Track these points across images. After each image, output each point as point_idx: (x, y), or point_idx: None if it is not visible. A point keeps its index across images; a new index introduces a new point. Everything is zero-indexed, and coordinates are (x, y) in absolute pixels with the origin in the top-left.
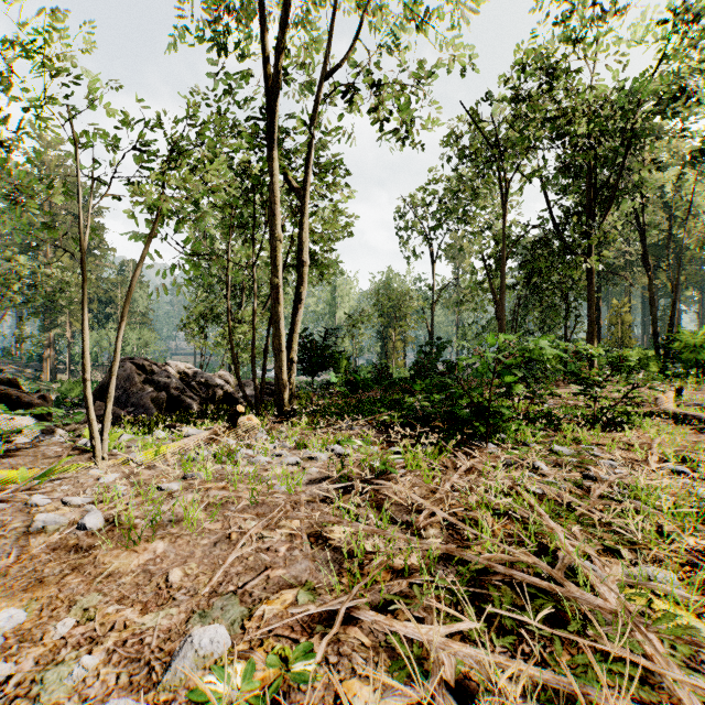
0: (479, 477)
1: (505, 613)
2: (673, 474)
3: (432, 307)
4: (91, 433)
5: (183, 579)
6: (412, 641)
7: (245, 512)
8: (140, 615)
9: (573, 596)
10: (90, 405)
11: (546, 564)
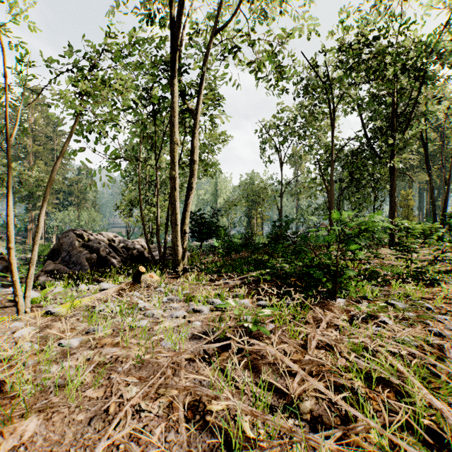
0: (340, 335)
1: None
2: None
3: (281, 196)
4: (15, 292)
5: None
6: None
7: (129, 374)
8: None
9: None
10: (14, 269)
11: None
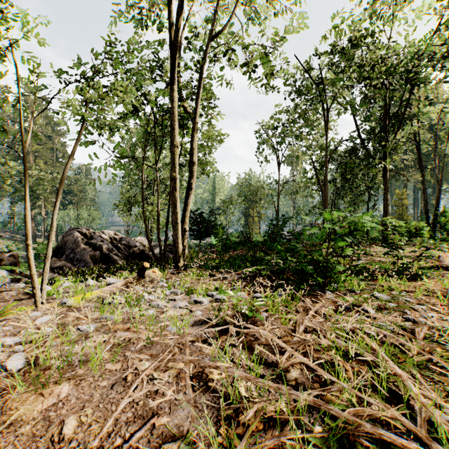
0: (325, 321)
1: None
2: None
3: (278, 195)
4: (33, 284)
5: (76, 429)
6: None
7: (141, 353)
8: None
9: None
10: (32, 264)
11: None
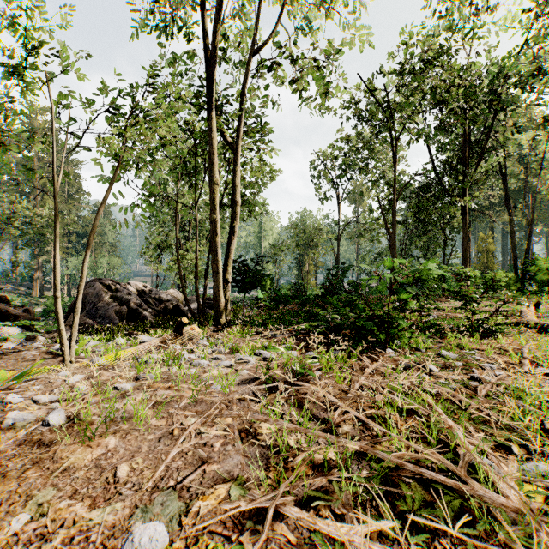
0: (383, 379)
1: (424, 520)
2: (543, 375)
3: (338, 239)
4: (61, 341)
5: (129, 474)
6: (334, 537)
7: (186, 410)
8: (88, 510)
9: (478, 494)
10: (60, 318)
11: (447, 459)
